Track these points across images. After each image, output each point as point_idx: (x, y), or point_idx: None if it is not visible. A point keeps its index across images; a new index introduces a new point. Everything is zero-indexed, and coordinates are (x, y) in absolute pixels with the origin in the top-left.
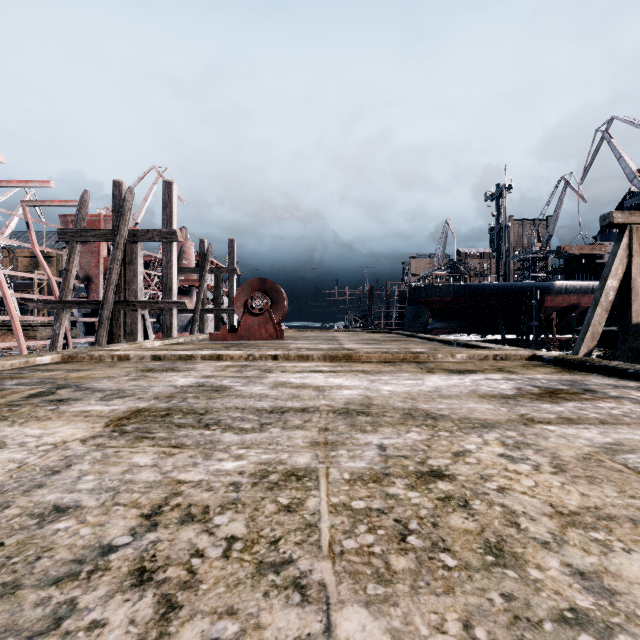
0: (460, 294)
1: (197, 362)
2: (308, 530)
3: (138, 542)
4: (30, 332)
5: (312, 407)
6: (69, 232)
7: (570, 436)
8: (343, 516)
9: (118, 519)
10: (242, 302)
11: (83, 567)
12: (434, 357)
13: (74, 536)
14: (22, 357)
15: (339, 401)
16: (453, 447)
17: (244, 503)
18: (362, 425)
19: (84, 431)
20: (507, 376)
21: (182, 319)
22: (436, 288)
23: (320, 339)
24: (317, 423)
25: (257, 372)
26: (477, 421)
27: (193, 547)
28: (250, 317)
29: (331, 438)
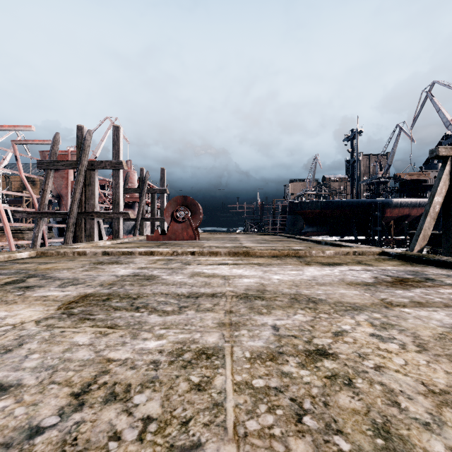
0: (325, 207)
1: (135, 257)
2: (215, 410)
3: (64, 423)
4: (20, 234)
5: (220, 293)
6: (45, 162)
7: (424, 318)
8: (246, 395)
9: (51, 398)
10: (170, 213)
11: (8, 451)
12: (310, 253)
13: (8, 416)
14: (6, 253)
15: (240, 288)
16: (332, 327)
17: (161, 381)
18: (259, 308)
19: (40, 313)
20: (365, 268)
21: (128, 225)
22: (308, 203)
23: (226, 239)
24: (223, 306)
25: (179, 264)
26: (348, 304)
27: (112, 429)
28: (175, 224)
29: (234, 319)
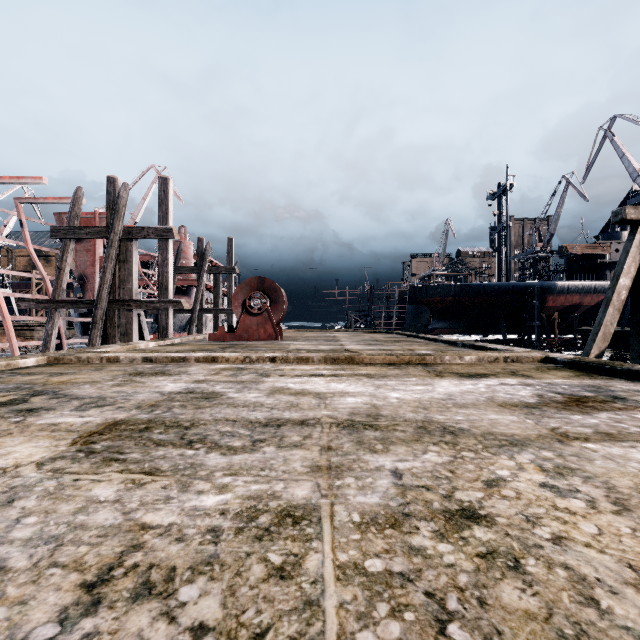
0: (461, 294)
1: (190, 365)
2: (307, 612)
3: (66, 636)
4: (27, 332)
5: (312, 419)
6: (62, 229)
7: (618, 458)
8: (355, 586)
9: (49, 592)
10: (240, 302)
11: None
12: (441, 359)
13: None
14: (3, 359)
15: (343, 411)
16: (482, 473)
17: (223, 563)
18: (371, 442)
19: (45, 451)
20: (523, 381)
21: (181, 319)
22: (437, 288)
23: (320, 340)
24: (318, 440)
25: (253, 376)
26: (503, 437)
27: None
28: (248, 317)
29: (335, 460)
